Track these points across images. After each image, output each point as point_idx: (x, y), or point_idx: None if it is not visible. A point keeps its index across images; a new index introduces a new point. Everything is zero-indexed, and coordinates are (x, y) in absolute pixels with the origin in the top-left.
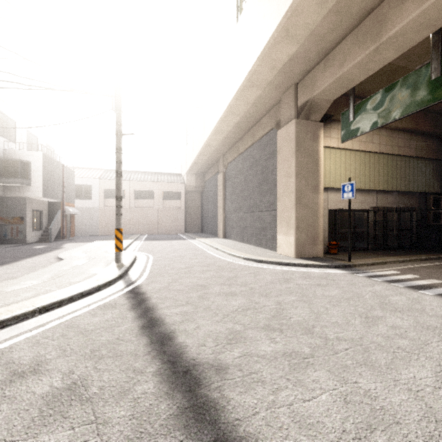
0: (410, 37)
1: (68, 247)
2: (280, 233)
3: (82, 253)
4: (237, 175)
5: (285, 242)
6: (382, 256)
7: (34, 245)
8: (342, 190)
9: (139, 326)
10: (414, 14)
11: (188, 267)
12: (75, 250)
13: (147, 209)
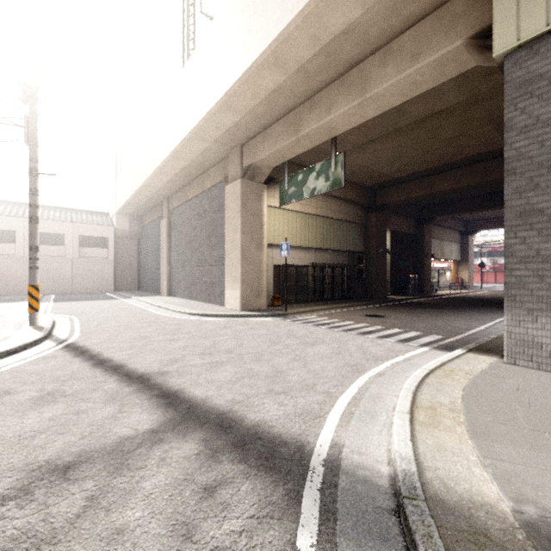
0: (318, 138)
1: None
2: (227, 288)
3: None
4: (184, 224)
5: (232, 296)
6: (314, 306)
7: None
8: (281, 249)
9: (89, 365)
10: (316, 126)
11: (128, 325)
12: None
13: (54, 259)
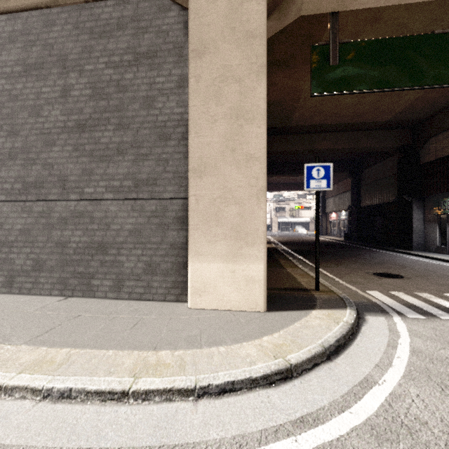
0: None
1: None
2: (205, 257)
3: None
4: None
5: (229, 276)
6: (280, 269)
7: None
8: (308, 175)
9: None
10: None
11: None
12: None
13: None
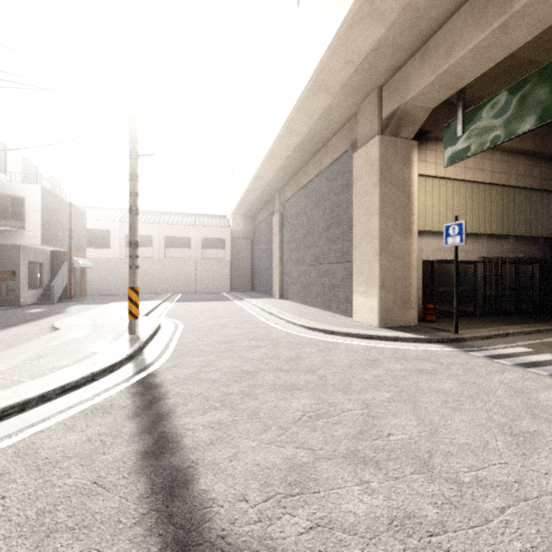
0: None
1: (73, 311)
2: (357, 293)
3: (88, 320)
4: (298, 216)
5: (365, 305)
6: (498, 325)
7: (30, 308)
8: (446, 234)
9: (138, 452)
10: None
11: (231, 341)
12: (80, 315)
13: (181, 261)
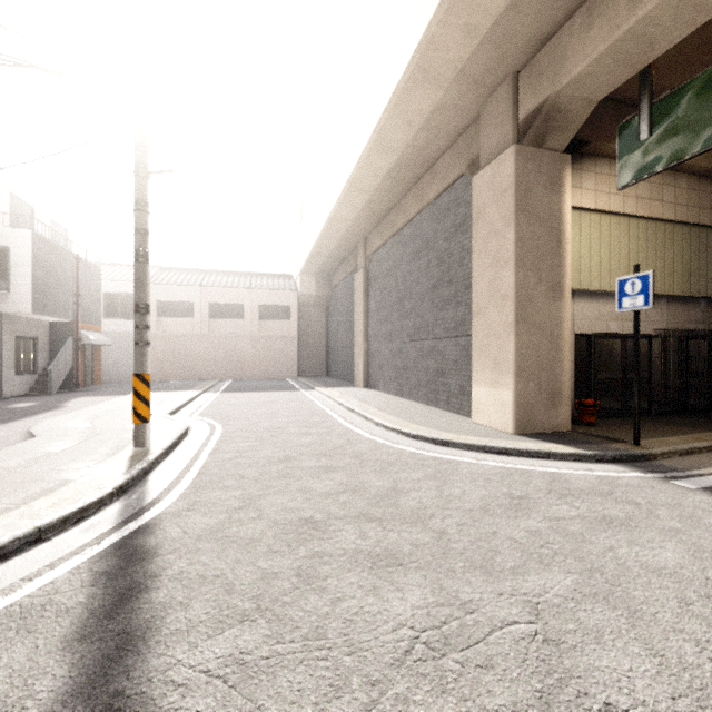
0: None
1: (74, 406)
2: (479, 382)
3: (84, 421)
4: (389, 273)
5: (491, 400)
6: (693, 430)
7: (16, 401)
8: (620, 292)
9: None
10: None
11: (289, 458)
12: (78, 413)
13: (232, 336)
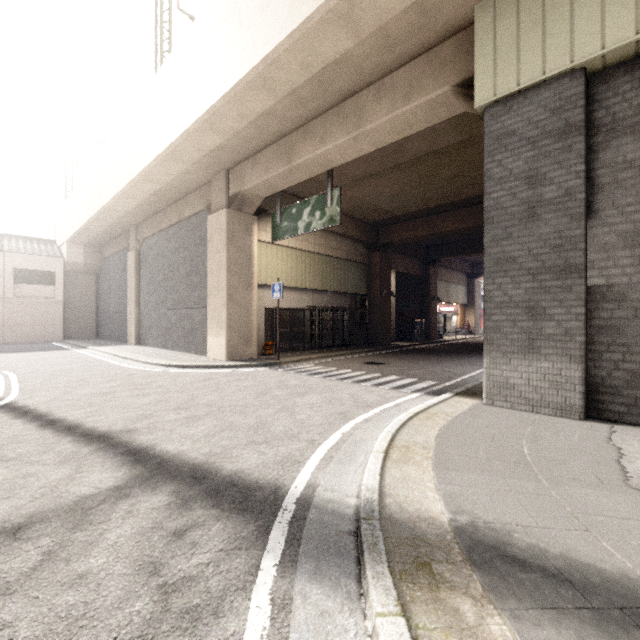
0: (313, 169)
1: None
2: (211, 335)
3: None
4: (158, 258)
5: (216, 344)
6: (311, 354)
7: None
8: (273, 290)
9: (36, 426)
10: (310, 156)
11: (84, 380)
12: None
13: None
